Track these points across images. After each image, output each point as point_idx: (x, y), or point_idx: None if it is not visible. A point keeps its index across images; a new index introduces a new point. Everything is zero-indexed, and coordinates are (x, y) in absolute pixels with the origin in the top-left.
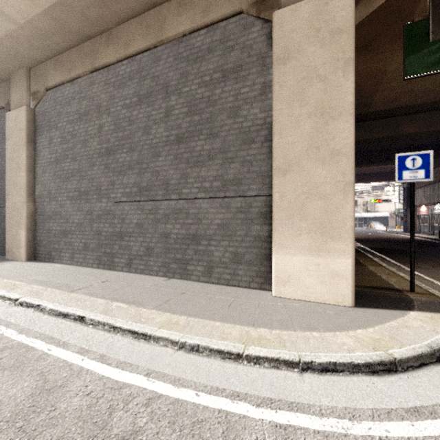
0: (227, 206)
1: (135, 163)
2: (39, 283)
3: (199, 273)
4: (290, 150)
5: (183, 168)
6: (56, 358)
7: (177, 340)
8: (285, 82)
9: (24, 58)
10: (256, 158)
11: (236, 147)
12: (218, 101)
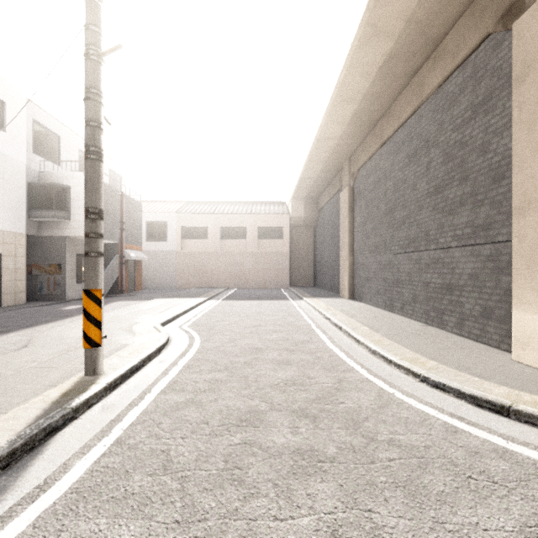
0: (477, 254)
1: (405, 219)
2: (341, 311)
3: (451, 325)
4: (530, 184)
5: (439, 218)
6: (319, 336)
7: (368, 346)
8: (524, 103)
9: (346, 153)
10: (505, 196)
11: (485, 188)
12: (469, 141)
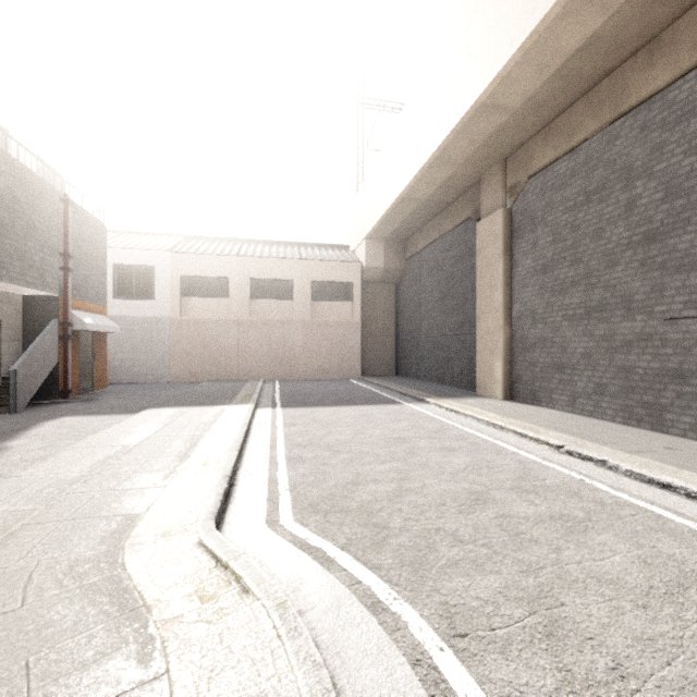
0: None
1: None
2: (560, 431)
3: None
4: None
5: None
6: None
7: None
8: None
9: (503, 149)
10: None
11: None
12: None
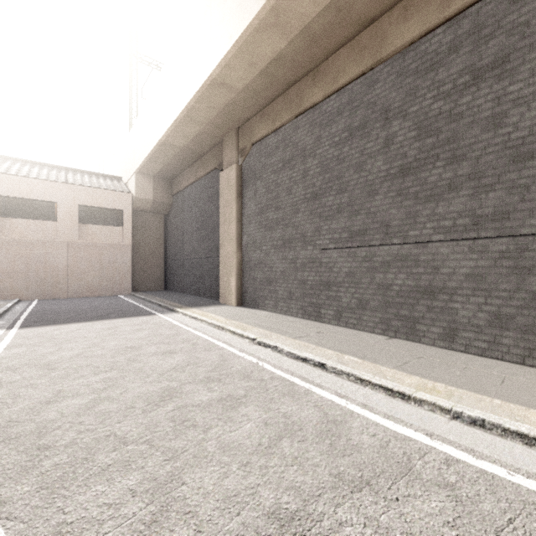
0: (482, 250)
1: (344, 206)
2: (261, 327)
3: (434, 336)
4: None
5: (409, 206)
6: (320, 396)
7: (449, 408)
8: None
9: (235, 120)
10: None
11: (497, 169)
12: (466, 112)
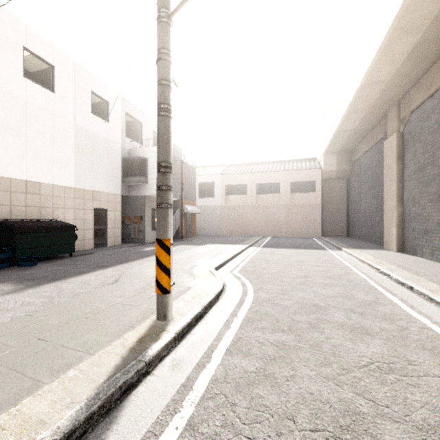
0: None
1: None
2: (396, 265)
3: None
4: None
5: None
6: (386, 297)
7: None
8: None
9: (394, 97)
10: None
11: None
12: None
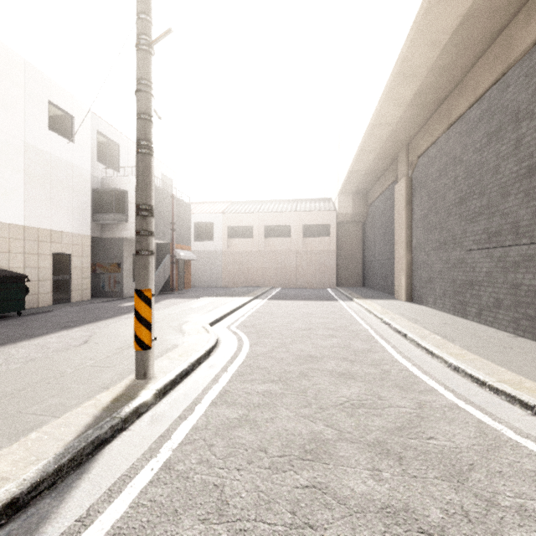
0: None
1: (484, 209)
2: (400, 315)
3: None
4: None
5: (535, 206)
6: (380, 345)
7: (447, 360)
8: None
9: (403, 140)
10: None
11: None
12: None
